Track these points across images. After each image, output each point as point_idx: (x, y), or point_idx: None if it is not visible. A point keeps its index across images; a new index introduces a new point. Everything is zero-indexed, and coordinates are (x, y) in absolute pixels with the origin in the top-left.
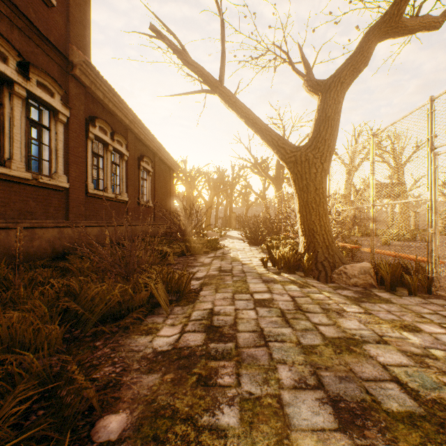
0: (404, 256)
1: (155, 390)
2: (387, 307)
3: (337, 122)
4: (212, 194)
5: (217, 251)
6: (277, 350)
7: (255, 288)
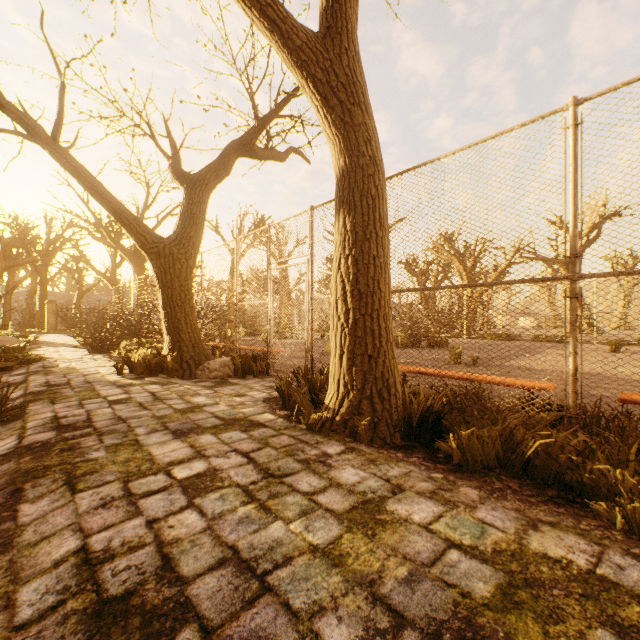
0: (261, 349)
1: (16, 468)
2: (234, 387)
3: (203, 221)
4: (2, 266)
5: (30, 366)
6: (136, 422)
7: (109, 393)
